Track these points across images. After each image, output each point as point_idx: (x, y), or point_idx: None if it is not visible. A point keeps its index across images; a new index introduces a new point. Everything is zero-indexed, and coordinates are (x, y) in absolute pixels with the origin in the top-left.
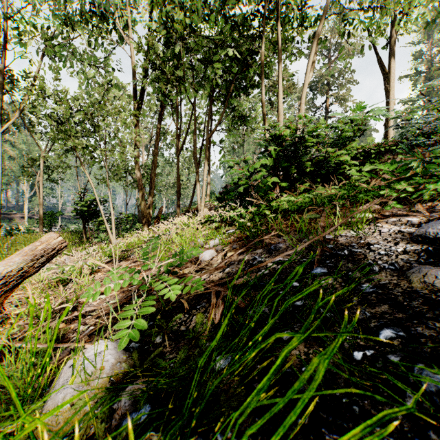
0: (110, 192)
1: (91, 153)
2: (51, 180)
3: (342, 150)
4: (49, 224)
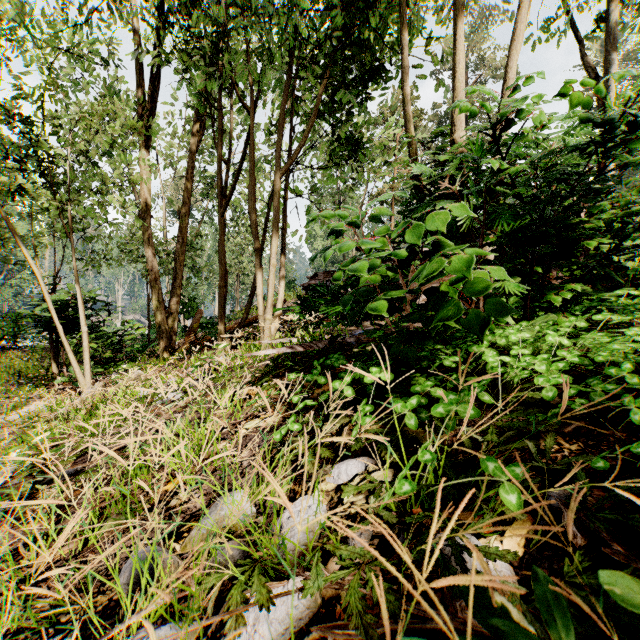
0: (79, 288)
1: (61, 211)
2: (9, 260)
3: (635, 191)
4: (12, 335)
